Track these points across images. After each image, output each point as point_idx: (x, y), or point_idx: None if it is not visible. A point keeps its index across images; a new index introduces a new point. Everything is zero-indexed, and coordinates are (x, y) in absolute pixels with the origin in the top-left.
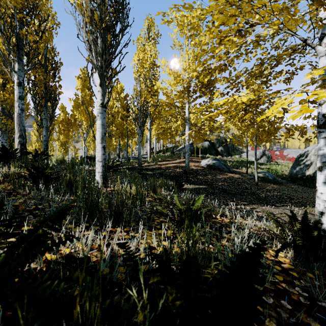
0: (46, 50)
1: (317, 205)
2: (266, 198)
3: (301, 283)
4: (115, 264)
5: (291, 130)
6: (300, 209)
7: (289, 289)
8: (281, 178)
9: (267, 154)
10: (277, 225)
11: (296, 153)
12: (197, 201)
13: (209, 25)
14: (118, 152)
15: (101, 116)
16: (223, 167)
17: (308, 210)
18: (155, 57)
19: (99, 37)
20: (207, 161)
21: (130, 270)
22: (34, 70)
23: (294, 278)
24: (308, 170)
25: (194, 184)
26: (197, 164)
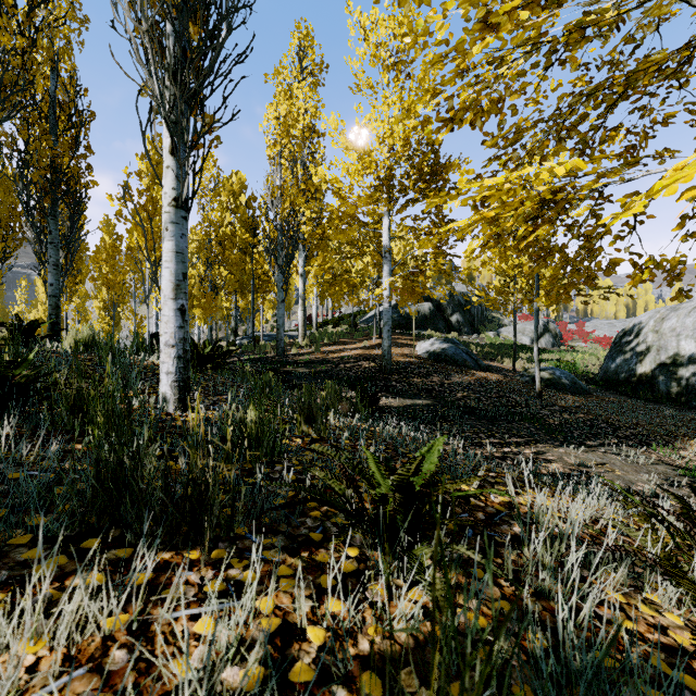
0: (54, 82)
1: None
2: (562, 427)
3: None
4: None
5: (648, 268)
6: (639, 452)
7: None
8: (585, 381)
9: (552, 330)
10: (651, 525)
11: (611, 327)
12: (427, 457)
13: None
14: (234, 323)
15: (175, 230)
16: (465, 357)
17: (657, 454)
18: (315, 114)
19: (168, 30)
20: (430, 345)
21: None
22: (25, 126)
23: None
24: (641, 365)
25: (402, 397)
26: (408, 352)
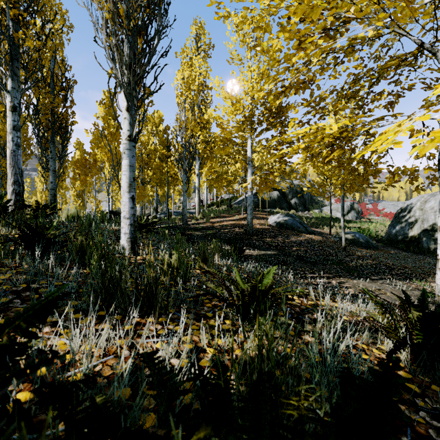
0: (53, 63)
1: (438, 281)
2: (357, 268)
3: (427, 405)
4: (142, 380)
5: (397, 174)
6: (404, 283)
7: (410, 414)
8: (376, 240)
9: (356, 208)
10: (383, 311)
11: (395, 206)
12: (267, 276)
13: (283, 22)
14: (155, 205)
15: (129, 154)
16: (299, 225)
17: (415, 285)
18: (206, 75)
19: (125, 41)
20: (277, 218)
21: (159, 408)
22: (37, 90)
23: (414, 396)
24: (412, 230)
25: (259, 249)
26: (263, 222)
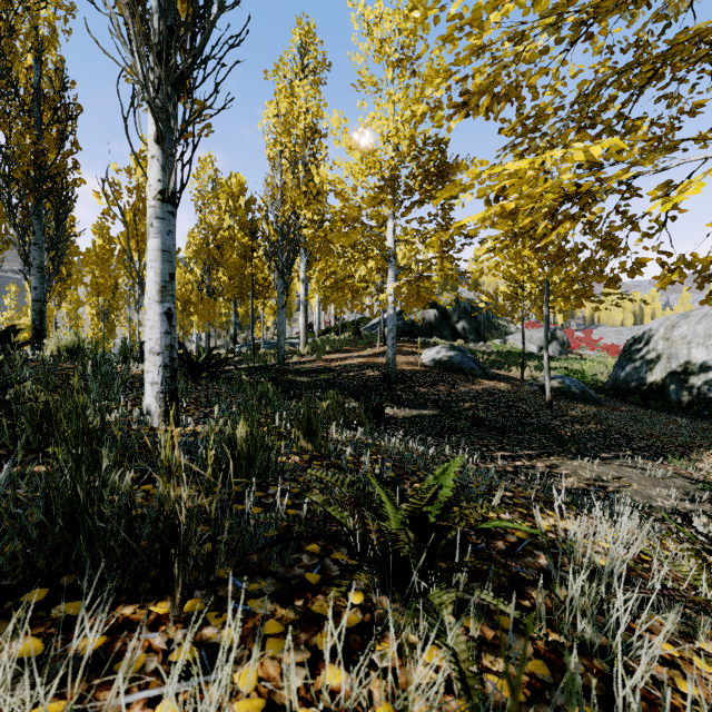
0: (38, 73)
1: None
2: (575, 438)
3: None
4: None
5: (678, 268)
6: (655, 465)
7: None
8: (594, 390)
9: (559, 337)
10: (703, 562)
11: (618, 335)
12: (442, 482)
13: None
14: (233, 331)
15: (160, 226)
16: (472, 366)
17: (673, 467)
18: (317, 114)
19: (153, 6)
20: (435, 353)
21: None
22: (5, 118)
23: None
24: (652, 373)
25: (408, 407)
26: (414, 360)
